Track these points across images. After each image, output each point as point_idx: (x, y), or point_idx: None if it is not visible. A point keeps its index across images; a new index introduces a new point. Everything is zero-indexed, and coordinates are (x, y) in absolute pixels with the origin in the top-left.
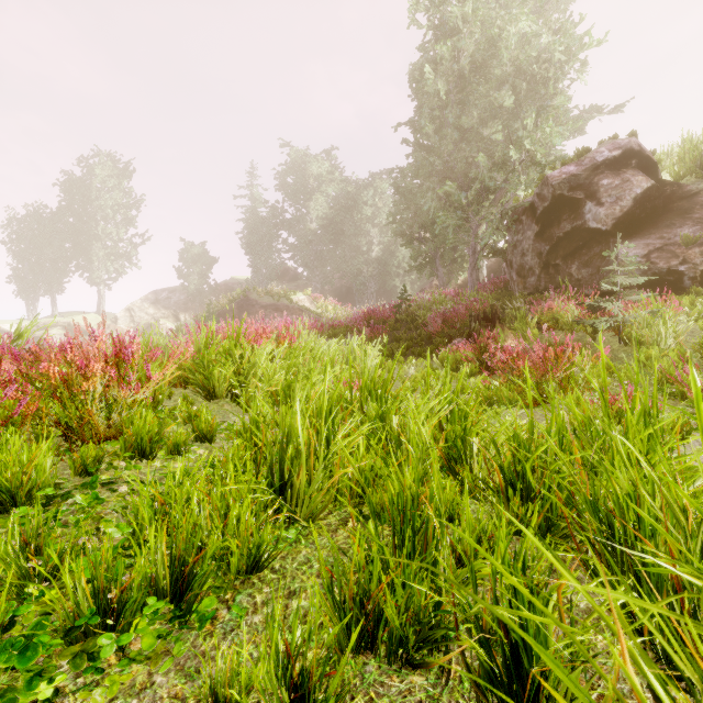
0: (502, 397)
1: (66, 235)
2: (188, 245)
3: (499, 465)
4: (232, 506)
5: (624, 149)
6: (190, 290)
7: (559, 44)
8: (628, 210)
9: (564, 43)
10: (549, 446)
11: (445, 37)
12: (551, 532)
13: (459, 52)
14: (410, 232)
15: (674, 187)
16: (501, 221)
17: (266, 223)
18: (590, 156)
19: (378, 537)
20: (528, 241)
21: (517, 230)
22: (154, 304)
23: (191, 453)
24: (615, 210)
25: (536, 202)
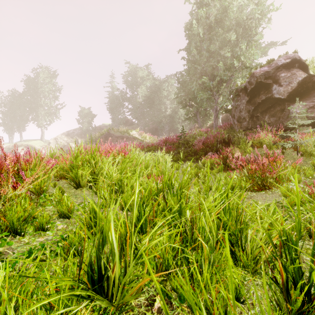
0: (241, 185)
1: (26, 104)
2: (82, 109)
3: (283, 265)
4: None
5: (292, 59)
6: (83, 129)
7: (258, 10)
8: (295, 88)
9: (260, 9)
10: None
11: (202, 8)
12: None
13: (209, 15)
14: (185, 102)
15: None
16: (229, 95)
17: (118, 99)
18: (275, 62)
19: None
20: (243, 104)
21: (237, 99)
22: (67, 136)
23: (54, 227)
24: (288, 88)
25: (247, 86)
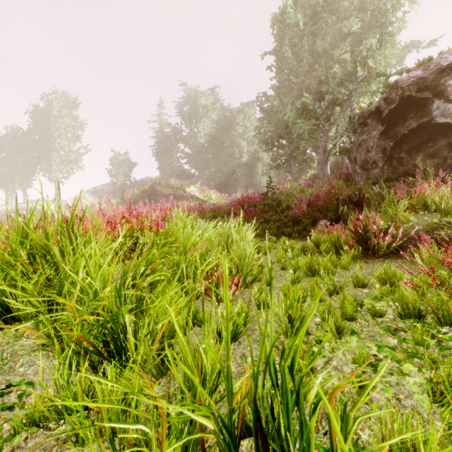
0: (448, 310)
1: (33, 147)
2: (116, 154)
3: None
4: None
5: None
6: (117, 185)
7: None
8: None
9: None
10: None
11: None
12: None
13: None
14: (271, 140)
15: None
16: (349, 124)
17: (169, 139)
18: (435, 62)
19: None
20: (373, 139)
21: (362, 131)
22: (93, 195)
23: None
24: None
25: (382, 106)
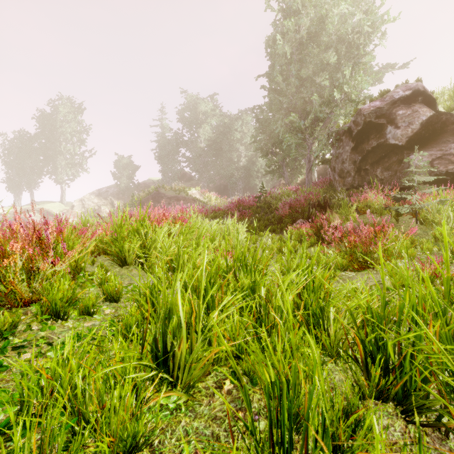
0: (337, 263)
1: (40, 151)
2: (120, 157)
3: (360, 339)
4: (113, 386)
5: (413, 90)
6: (121, 187)
7: (367, 20)
8: (417, 131)
9: (370, 19)
10: (428, 336)
11: (290, 17)
12: (409, 400)
13: (299, 27)
14: (266, 148)
15: (448, 116)
16: (328, 140)
17: (171, 143)
18: (390, 95)
19: (254, 433)
20: (347, 153)
21: (339, 146)
22: (97, 196)
23: (100, 312)
24: (408, 131)
25: (352, 127)
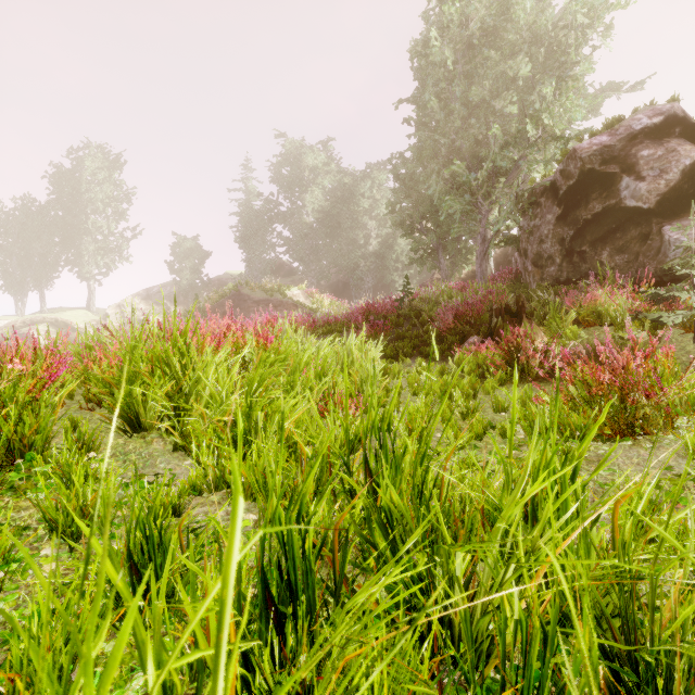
0: (569, 424)
1: (55, 229)
2: (180, 239)
3: None
4: None
5: (666, 115)
6: (182, 285)
7: (582, 5)
8: (675, 184)
9: (587, 2)
10: None
11: (452, 2)
12: None
13: (467, 20)
14: (410, 222)
15: None
16: (516, 204)
17: (260, 216)
18: (625, 124)
19: None
20: (548, 225)
21: (534, 214)
22: (145, 300)
23: (28, 572)
24: (660, 184)
25: (558, 181)
